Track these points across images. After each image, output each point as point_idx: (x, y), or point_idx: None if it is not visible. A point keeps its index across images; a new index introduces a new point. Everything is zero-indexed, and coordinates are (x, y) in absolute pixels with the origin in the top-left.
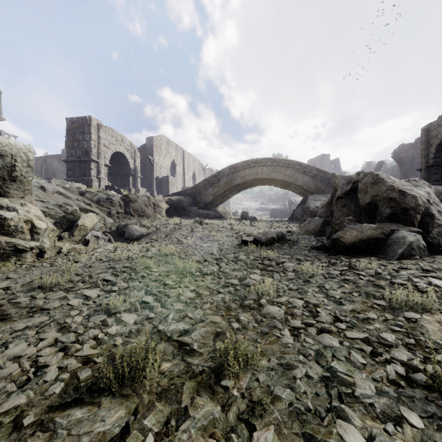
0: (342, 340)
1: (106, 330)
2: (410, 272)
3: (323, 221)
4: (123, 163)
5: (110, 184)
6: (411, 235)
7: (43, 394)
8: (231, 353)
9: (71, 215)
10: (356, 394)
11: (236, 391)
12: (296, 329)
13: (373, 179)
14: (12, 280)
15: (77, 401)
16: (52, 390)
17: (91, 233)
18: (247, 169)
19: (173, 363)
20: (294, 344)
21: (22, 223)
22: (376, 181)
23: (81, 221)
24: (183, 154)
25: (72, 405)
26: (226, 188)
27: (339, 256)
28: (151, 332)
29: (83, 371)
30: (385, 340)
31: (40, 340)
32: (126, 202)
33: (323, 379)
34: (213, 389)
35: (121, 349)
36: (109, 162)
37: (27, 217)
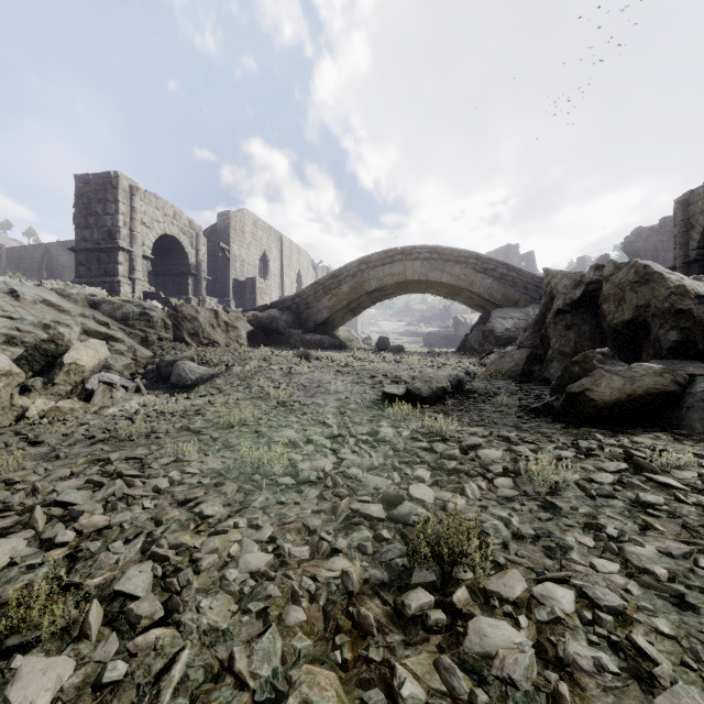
0: None
1: None
2: None
3: (528, 354)
4: (178, 254)
5: (152, 290)
6: None
7: None
8: None
9: (51, 343)
10: None
11: None
12: None
13: (638, 275)
14: None
15: None
16: None
17: (100, 378)
18: (388, 265)
19: None
20: None
21: None
22: (645, 279)
23: (70, 355)
24: (280, 242)
25: None
26: (352, 297)
27: (587, 430)
28: None
29: None
30: None
31: None
32: (177, 321)
33: None
34: None
35: None
36: (153, 253)
37: None
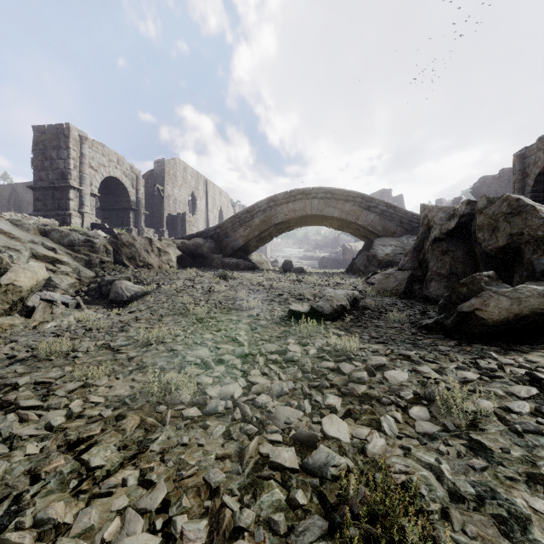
0: None
1: None
2: None
3: (409, 275)
4: (121, 193)
5: (99, 222)
6: None
7: None
8: None
9: None
10: None
11: None
12: None
13: (511, 207)
14: None
15: None
16: None
17: (42, 296)
18: (291, 202)
19: None
20: None
21: None
22: (517, 211)
23: (7, 277)
24: (206, 185)
25: None
26: (263, 228)
27: (479, 347)
28: None
29: None
30: None
31: None
32: (117, 247)
33: None
34: None
35: None
36: (100, 192)
37: None
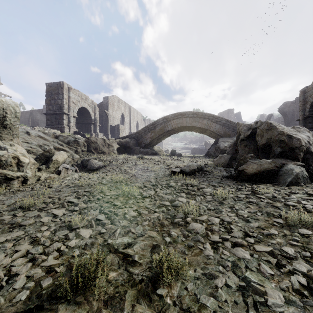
0: (252, 253)
1: (67, 243)
2: (298, 196)
3: (230, 157)
4: (87, 115)
5: (77, 130)
6: (297, 168)
7: (11, 301)
8: (165, 265)
9: (47, 152)
10: (268, 303)
11: (169, 299)
12: (215, 242)
13: (268, 127)
14: (1, 201)
15: (38, 308)
16: (19, 297)
17: (62, 166)
18: (175, 119)
19: (118, 272)
20: (214, 256)
21: (11, 158)
22: (270, 128)
23: (54, 157)
24: (129, 109)
25: (34, 311)
26: (160, 133)
27: (243, 183)
28: (102, 245)
29: (46, 280)
30: (286, 252)
31: (15, 251)
32: (88, 143)
33: (240, 288)
34: (150, 297)
35: (78, 259)
36: (76, 115)
37: (14, 154)
